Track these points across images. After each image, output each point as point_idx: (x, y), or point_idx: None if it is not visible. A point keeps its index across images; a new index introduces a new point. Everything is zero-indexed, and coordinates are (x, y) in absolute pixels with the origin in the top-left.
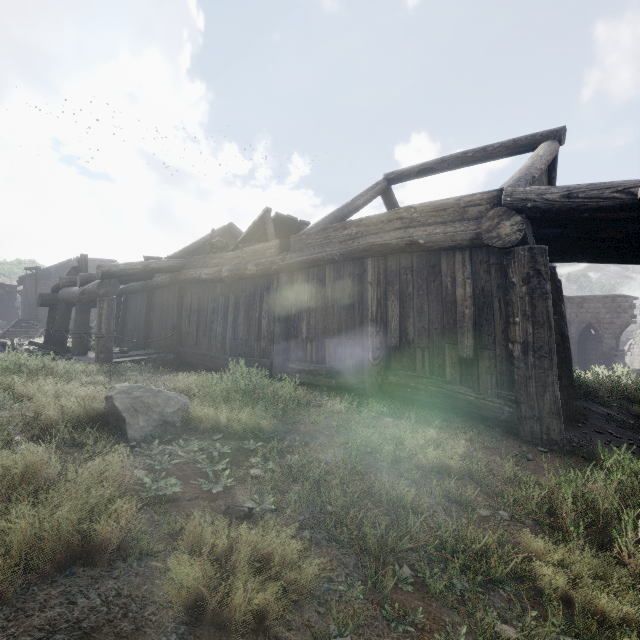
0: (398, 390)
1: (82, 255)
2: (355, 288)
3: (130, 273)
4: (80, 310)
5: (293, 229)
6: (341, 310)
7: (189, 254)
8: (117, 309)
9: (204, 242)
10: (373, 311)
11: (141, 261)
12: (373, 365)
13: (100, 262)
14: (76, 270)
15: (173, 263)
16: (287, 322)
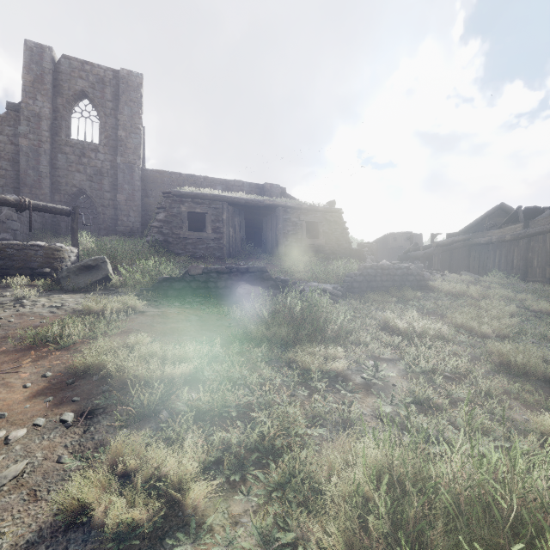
0: None
1: (411, 235)
2: None
3: (446, 244)
4: (422, 261)
5: (538, 212)
6: None
7: (471, 228)
8: (429, 261)
9: (481, 219)
10: None
11: (450, 238)
12: None
13: (402, 234)
14: (416, 244)
15: (465, 237)
16: (526, 260)
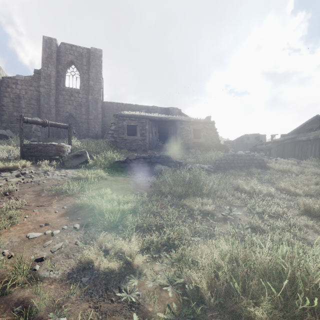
0: None
1: (258, 136)
2: None
3: (279, 141)
4: (264, 151)
5: None
6: None
7: (297, 130)
8: (269, 151)
9: (303, 125)
10: None
11: (282, 137)
12: None
13: (252, 135)
14: (261, 141)
15: (292, 136)
16: None
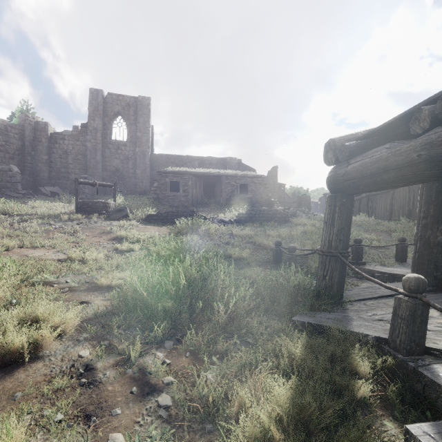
0: (412, 221)
1: None
2: (406, 194)
3: None
4: None
5: None
6: (403, 200)
7: None
8: None
9: None
10: (407, 200)
11: None
12: (406, 215)
13: None
14: None
15: None
16: (392, 206)
